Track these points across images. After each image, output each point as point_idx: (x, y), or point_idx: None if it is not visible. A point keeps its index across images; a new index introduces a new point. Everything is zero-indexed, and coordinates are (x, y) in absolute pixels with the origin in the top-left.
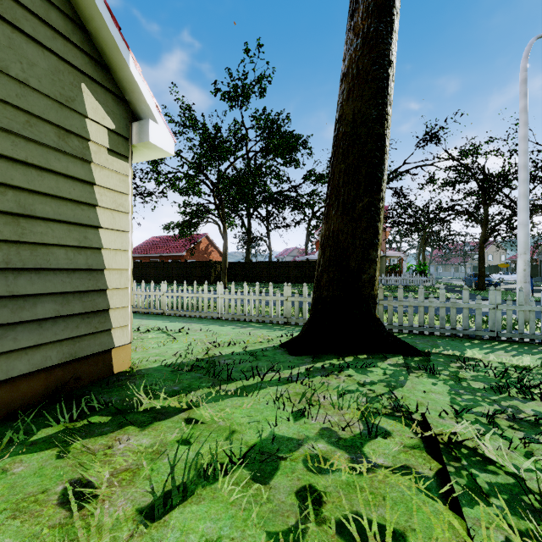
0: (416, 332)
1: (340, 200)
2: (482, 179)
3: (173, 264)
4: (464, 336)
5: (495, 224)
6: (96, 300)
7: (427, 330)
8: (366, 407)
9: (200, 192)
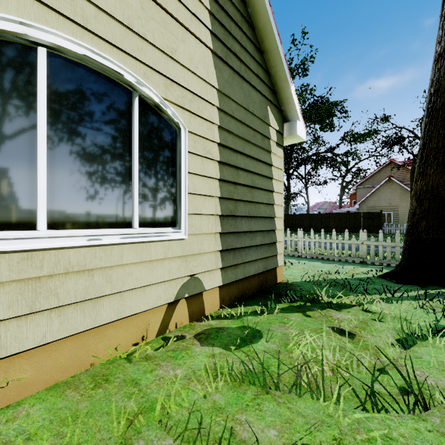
0: None
1: (439, 160)
2: None
3: None
4: None
5: None
6: (272, 236)
7: None
8: None
9: None
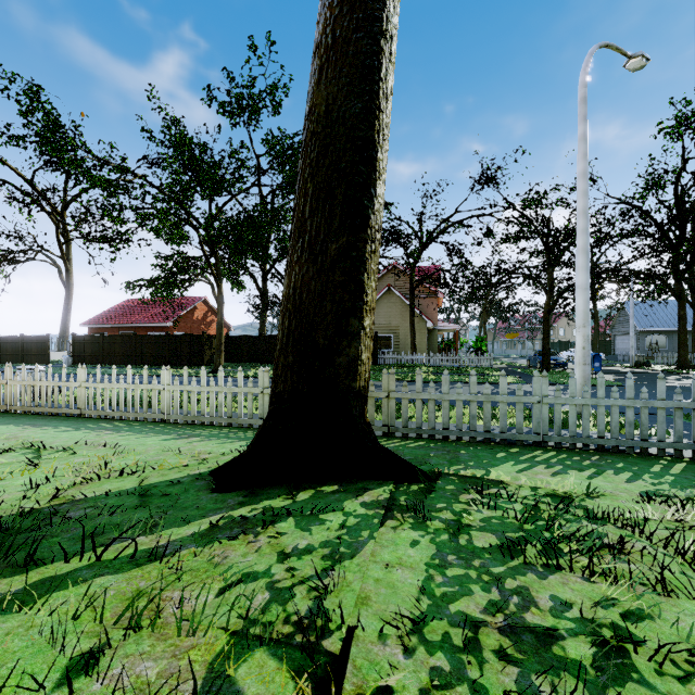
0: (440, 437)
1: (306, 238)
2: (546, 234)
3: (149, 339)
4: (501, 442)
5: (561, 291)
6: None
7: (453, 434)
8: (243, 627)
9: (179, 237)
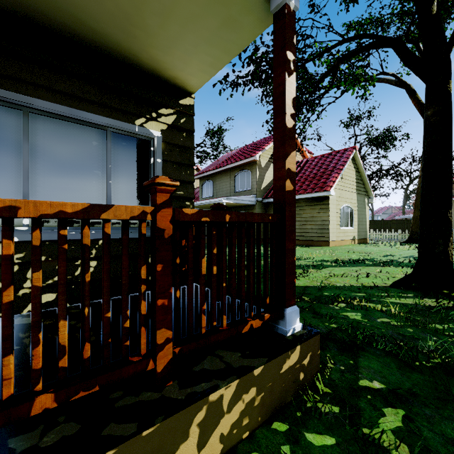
0: None
1: (418, 208)
2: None
3: None
4: None
5: None
6: (366, 230)
7: None
8: None
9: None
